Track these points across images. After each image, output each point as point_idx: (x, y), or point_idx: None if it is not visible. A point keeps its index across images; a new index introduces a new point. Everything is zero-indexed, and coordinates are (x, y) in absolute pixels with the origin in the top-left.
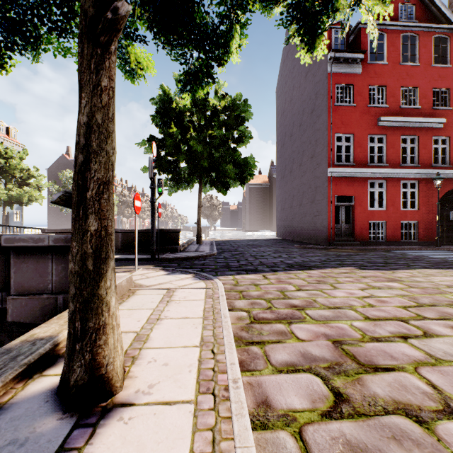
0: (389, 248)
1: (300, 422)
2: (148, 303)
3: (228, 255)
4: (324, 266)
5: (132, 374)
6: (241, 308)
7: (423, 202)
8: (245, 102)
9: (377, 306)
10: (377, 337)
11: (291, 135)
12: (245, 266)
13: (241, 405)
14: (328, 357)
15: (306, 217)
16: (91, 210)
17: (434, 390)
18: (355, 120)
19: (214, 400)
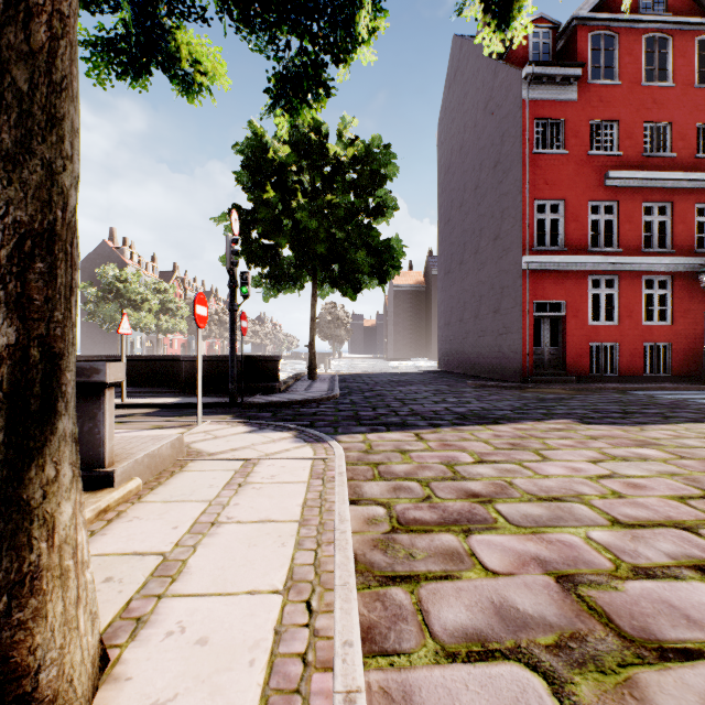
0: (625, 386)
1: None
2: (204, 488)
3: (357, 399)
4: (520, 418)
5: (122, 671)
6: (374, 498)
7: (680, 311)
8: (387, 150)
9: (629, 497)
10: (646, 568)
11: (462, 205)
12: (386, 417)
13: None
14: (553, 619)
15: (485, 337)
16: None
17: None
18: (567, 177)
19: None
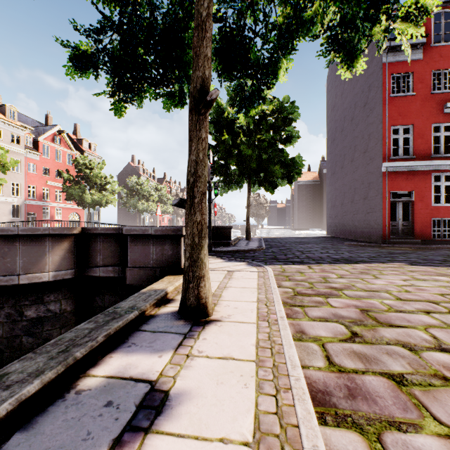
0: None
1: (324, 341)
2: (216, 278)
3: (275, 250)
4: (372, 261)
5: (216, 310)
6: (286, 286)
7: None
8: (293, 104)
9: (413, 292)
10: (402, 310)
11: (342, 130)
12: (292, 259)
13: (285, 326)
14: (354, 317)
15: (358, 214)
16: (198, 209)
17: (433, 339)
18: (415, 110)
19: (268, 324)
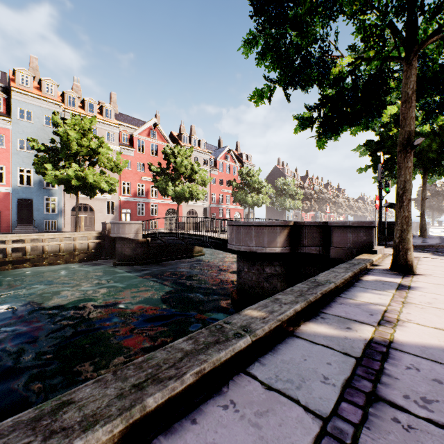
0: None
1: None
2: None
3: None
4: None
5: (417, 271)
6: None
7: None
8: None
9: None
10: None
11: None
12: None
13: None
14: None
15: None
16: (405, 209)
17: None
18: None
19: None
